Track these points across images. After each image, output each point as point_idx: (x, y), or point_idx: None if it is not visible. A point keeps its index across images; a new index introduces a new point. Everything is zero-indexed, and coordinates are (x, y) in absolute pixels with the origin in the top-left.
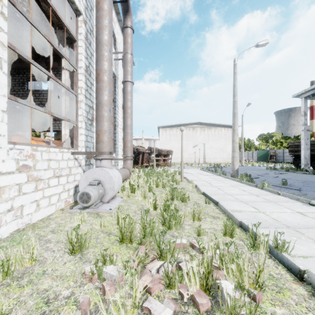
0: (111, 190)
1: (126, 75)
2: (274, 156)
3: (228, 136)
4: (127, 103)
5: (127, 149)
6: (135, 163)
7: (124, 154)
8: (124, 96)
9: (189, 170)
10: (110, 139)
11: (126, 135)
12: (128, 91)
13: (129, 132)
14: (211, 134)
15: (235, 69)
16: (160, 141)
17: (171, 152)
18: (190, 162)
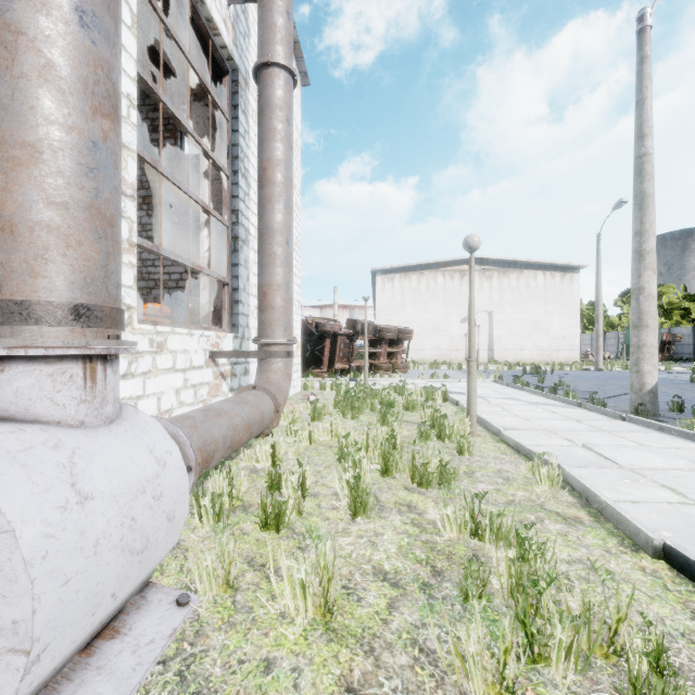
0: (7, 651)
1: (268, 43)
2: (672, 345)
3: (554, 292)
4: (270, 147)
5: (270, 316)
6: (313, 363)
7: (259, 334)
8: (259, 121)
9: (463, 382)
10: (74, 212)
11: (266, 263)
12: (275, 101)
13: (277, 254)
14: (508, 287)
15: (645, 46)
16: (377, 307)
17: (409, 334)
18: (453, 359)
